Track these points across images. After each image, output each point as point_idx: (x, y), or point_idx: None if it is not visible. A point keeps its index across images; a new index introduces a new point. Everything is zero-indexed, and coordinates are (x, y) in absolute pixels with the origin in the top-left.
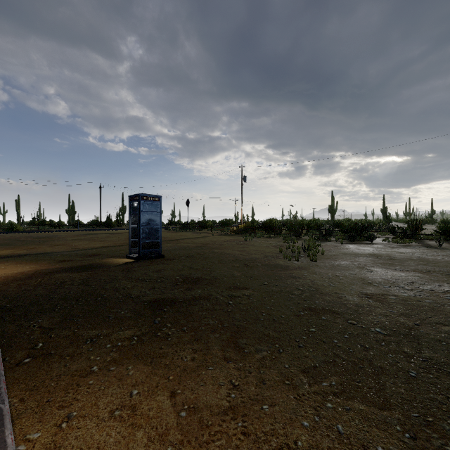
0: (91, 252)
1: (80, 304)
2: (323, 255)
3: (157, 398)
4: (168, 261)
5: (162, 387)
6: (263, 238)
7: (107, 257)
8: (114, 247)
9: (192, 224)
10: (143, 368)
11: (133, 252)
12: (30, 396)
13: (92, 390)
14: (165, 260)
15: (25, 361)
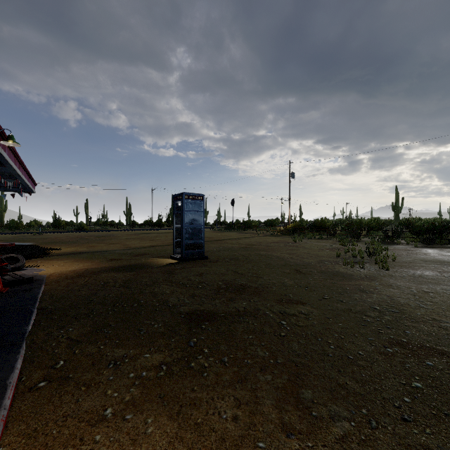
0: (140, 251)
1: (115, 310)
2: (395, 262)
3: None
4: (211, 263)
5: None
6: (314, 239)
7: (153, 257)
8: (161, 246)
9: (237, 224)
10: (166, 423)
11: (177, 252)
12: (24, 449)
13: None
14: (208, 262)
15: (40, 384)
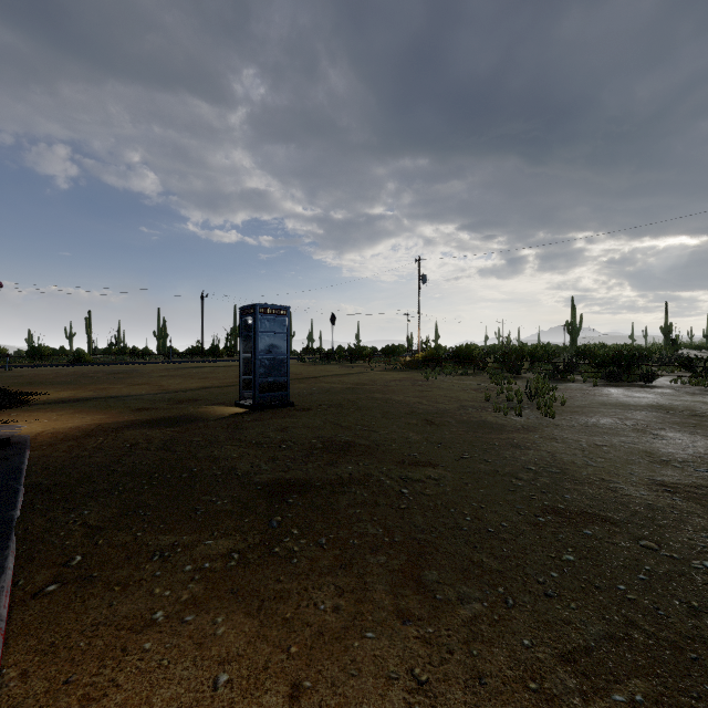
0: (184, 396)
1: (154, 483)
2: (565, 406)
3: (264, 698)
4: (300, 412)
5: (274, 670)
6: (455, 375)
7: (207, 405)
8: (219, 388)
9: (339, 353)
10: (242, 621)
11: (247, 396)
12: (39, 667)
13: (146, 665)
14: (295, 411)
15: (49, 588)
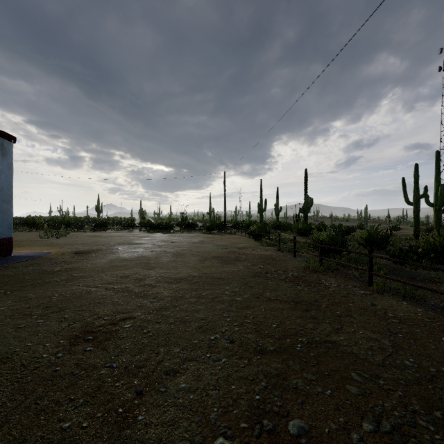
0: None
1: None
2: (67, 237)
3: None
4: None
5: None
6: (25, 231)
7: None
8: None
9: None
10: None
11: None
12: None
13: None
14: None
15: None
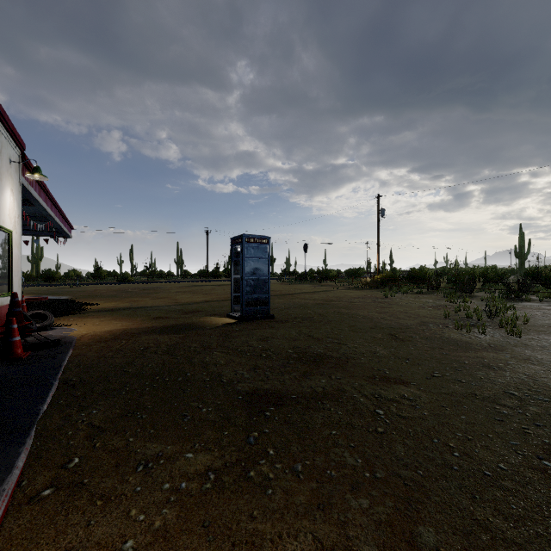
0: (191, 308)
1: (154, 385)
2: (528, 325)
3: None
4: (278, 324)
5: None
6: (411, 293)
7: (206, 315)
8: (217, 302)
9: (310, 274)
10: None
11: (236, 309)
12: None
13: None
14: (275, 322)
15: (44, 493)
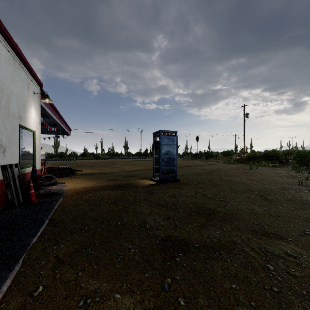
0: (130, 174)
1: (103, 227)
2: None
3: None
4: (182, 185)
5: None
6: (267, 166)
7: (139, 178)
8: (145, 170)
9: (200, 154)
10: None
11: (156, 175)
12: None
13: None
14: (180, 184)
15: None
